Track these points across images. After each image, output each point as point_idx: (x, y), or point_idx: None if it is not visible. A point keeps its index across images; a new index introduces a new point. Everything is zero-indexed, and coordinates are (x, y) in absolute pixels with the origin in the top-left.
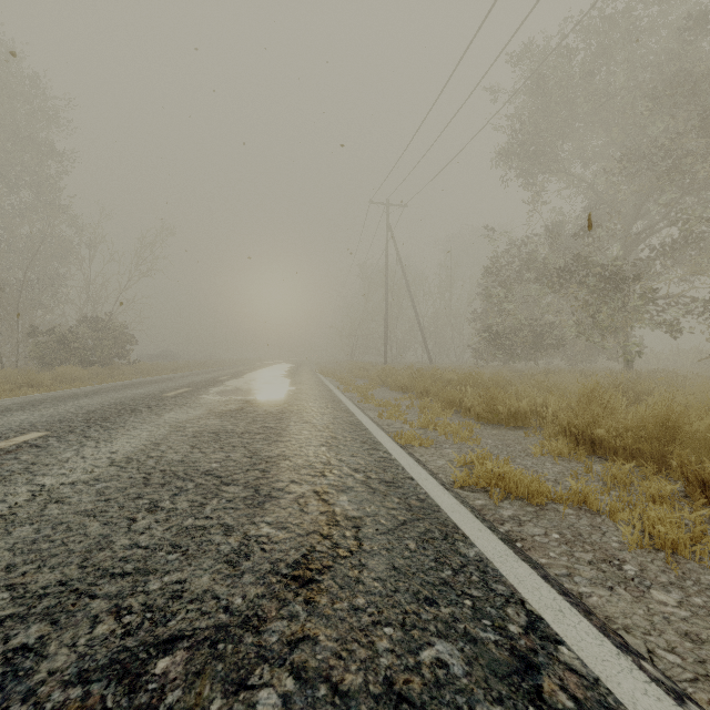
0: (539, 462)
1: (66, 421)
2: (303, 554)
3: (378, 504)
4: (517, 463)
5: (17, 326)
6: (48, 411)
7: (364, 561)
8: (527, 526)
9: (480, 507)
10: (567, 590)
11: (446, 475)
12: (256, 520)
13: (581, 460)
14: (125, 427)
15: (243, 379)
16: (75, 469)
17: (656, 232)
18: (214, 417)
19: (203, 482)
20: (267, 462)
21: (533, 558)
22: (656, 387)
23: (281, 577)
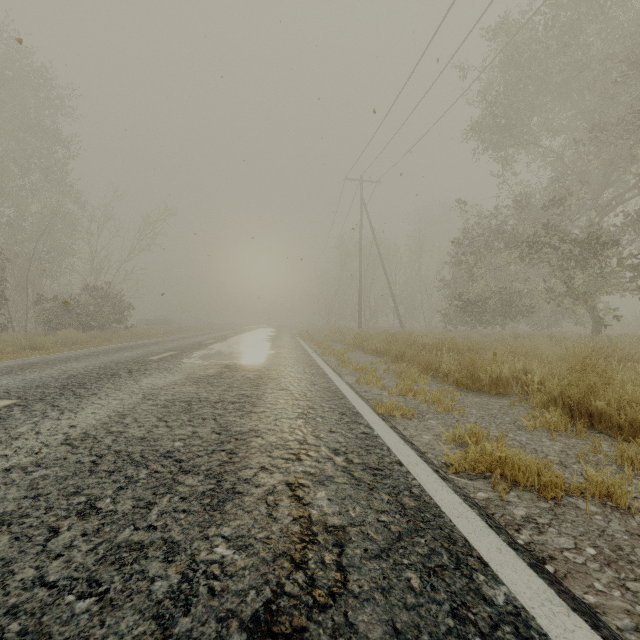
0: (534, 437)
1: (42, 386)
2: (266, 600)
3: (364, 503)
4: (510, 438)
5: (26, 294)
6: (32, 375)
7: (351, 617)
8: (549, 534)
9: (485, 502)
10: None
11: (436, 455)
12: (211, 533)
13: (582, 436)
14: (98, 395)
15: (227, 343)
16: (21, 449)
17: (625, 200)
18: (191, 383)
19: (159, 468)
20: (237, 439)
21: (576, 594)
22: (636, 353)
23: None
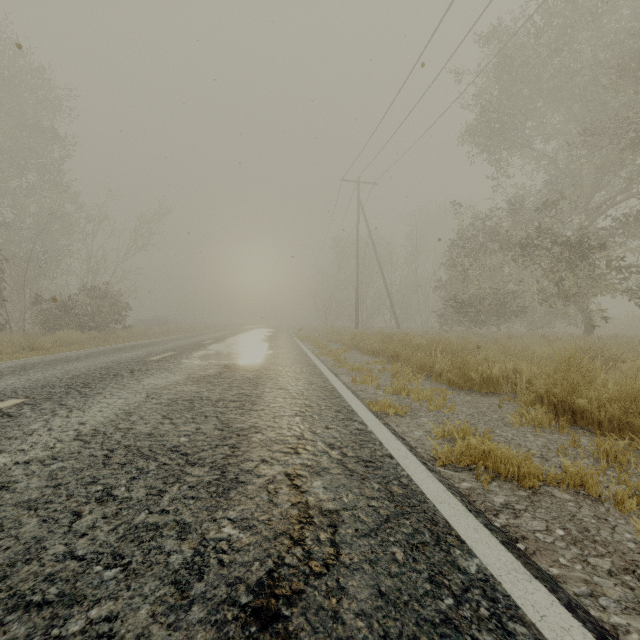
0: (520, 433)
1: (48, 386)
2: (268, 569)
3: (357, 491)
4: (497, 434)
5: (24, 295)
6: (36, 375)
7: (343, 582)
8: (524, 518)
9: (468, 491)
10: (598, 624)
11: (425, 449)
12: (218, 516)
13: (564, 432)
14: (103, 394)
15: (225, 343)
16: (37, 444)
17: (616, 203)
18: (192, 383)
19: (167, 461)
20: (238, 435)
21: (541, 567)
22: (623, 353)
23: (238, 610)
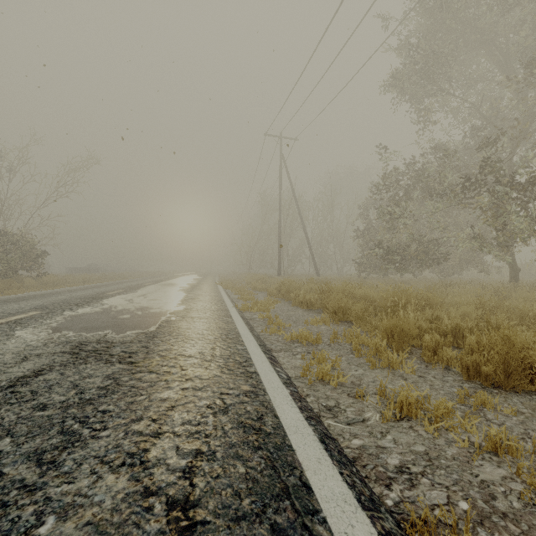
0: None
1: None
2: None
3: None
4: None
5: None
6: None
7: None
8: None
9: None
10: None
11: None
12: None
13: None
14: None
15: (132, 295)
16: None
17: None
18: None
19: None
20: None
21: None
22: None
23: None
